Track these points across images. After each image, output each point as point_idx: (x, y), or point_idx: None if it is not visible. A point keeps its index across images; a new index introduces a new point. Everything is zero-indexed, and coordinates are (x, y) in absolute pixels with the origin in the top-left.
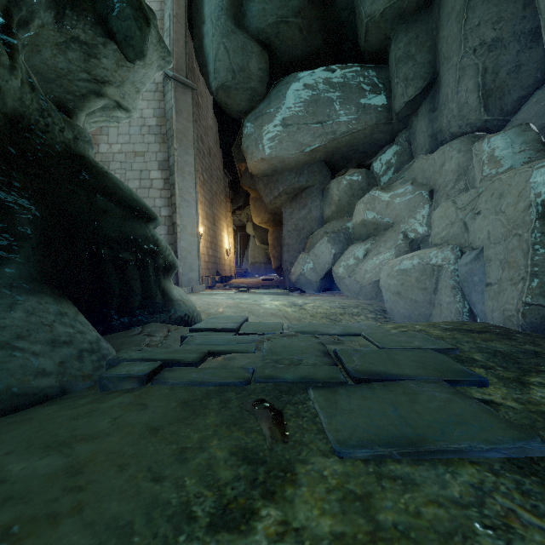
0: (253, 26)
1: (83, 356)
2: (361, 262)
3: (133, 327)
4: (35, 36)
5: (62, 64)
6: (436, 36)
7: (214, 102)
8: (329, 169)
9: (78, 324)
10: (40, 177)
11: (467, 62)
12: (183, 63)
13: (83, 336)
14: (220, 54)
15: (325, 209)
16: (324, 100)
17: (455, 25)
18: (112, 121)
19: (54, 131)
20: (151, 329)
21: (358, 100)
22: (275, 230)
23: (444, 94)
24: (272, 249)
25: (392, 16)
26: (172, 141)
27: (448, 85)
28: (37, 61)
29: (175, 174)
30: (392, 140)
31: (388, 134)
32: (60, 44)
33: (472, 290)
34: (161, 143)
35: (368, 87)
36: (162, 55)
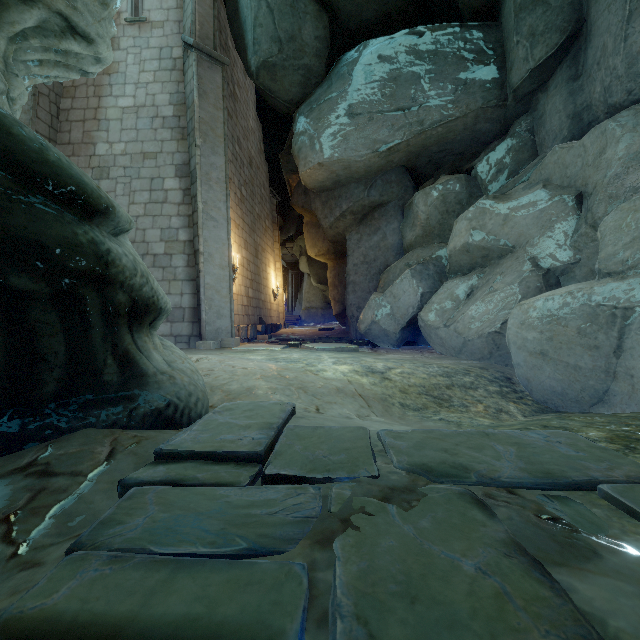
0: None
1: None
2: (463, 305)
3: (27, 444)
4: None
5: None
6: None
7: (257, 99)
8: (412, 179)
9: None
10: None
11: None
12: (210, 29)
13: None
14: (262, 15)
15: (406, 232)
16: (407, 76)
17: None
18: (74, 69)
19: None
20: (63, 453)
21: (456, 75)
22: (336, 264)
23: (597, 48)
24: (332, 290)
25: None
26: (193, 136)
27: (607, 31)
28: None
29: (198, 182)
30: (504, 132)
31: (499, 124)
32: None
33: None
34: (179, 140)
35: (471, 55)
36: None
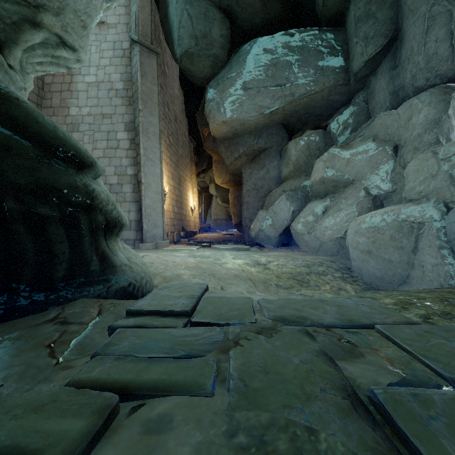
0: None
1: None
2: (320, 219)
3: (50, 307)
4: None
5: None
6: None
7: (180, 74)
8: (287, 132)
9: None
10: None
11: (438, 10)
12: (148, 29)
13: None
14: (184, 20)
15: (283, 168)
16: (283, 63)
17: None
18: (62, 66)
19: None
20: (72, 312)
21: (316, 63)
22: (235, 189)
23: (407, 49)
24: (232, 207)
25: None
26: (137, 103)
27: (413, 38)
28: None
29: (140, 134)
30: (349, 101)
31: (345, 96)
32: None
33: None
34: (127, 105)
35: (326, 49)
36: None
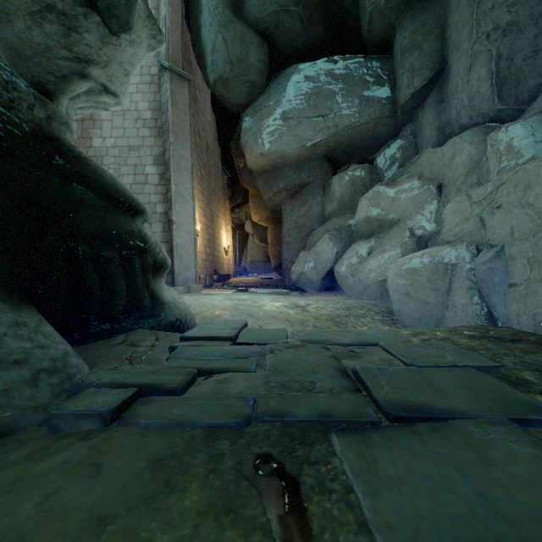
0: (252, 16)
1: (38, 379)
2: (365, 261)
3: (115, 335)
4: (3, 1)
5: (39, 38)
6: (444, 23)
7: (212, 97)
8: (331, 165)
9: (40, 335)
10: (1, 160)
11: (480, 48)
12: (179, 54)
13: (45, 352)
14: (218, 44)
15: (326, 205)
16: (326, 92)
17: (466, 10)
18: (100, 108)
19: (20, 108)
20: (135, 338)
21: (361, 93)
22: (274, 228)
23: (453, 84)
24: (271, 248)
25: (398, 3)
26: (168, 135)
27: (458, 74)
28: (9, 34)
29: (171, 169)
30: (397, 134)
31: (392, 128)
32: (35, 14)
33: (492, 291)
34: (156, 137)
35: (371, 78)
36: (152, 33)
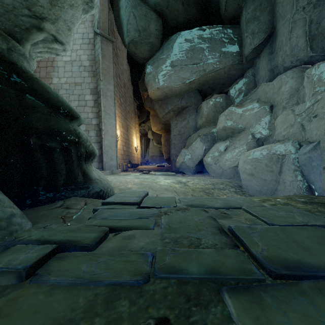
0: (152, 1)
1: None
2: (223, 154)
3: (56, 201)
4: None
5: (7, 0)
6: (274, 3)
7: (127, 55)
8: (201, 95)
9: None
10: None
11: (298, 17)
12: (106, 25)
13: None
14: (131, 19)
15: (198, 120)
16: (198, 49)
17: None
18: (53, 53)
19: None
20: (70, 203)
21: (220, 49)
22: (166, 135)
23: (279, 41)
24: (163, 147)
25: None
26: (99, 75)
27: (283, 35)
28: None
29: (101, 97)
30: (242, 75)
31: (240, 71)
32: None
33: (311, 172)
34: (92, 77)
35: (227, 40)
36: (85, 1)
